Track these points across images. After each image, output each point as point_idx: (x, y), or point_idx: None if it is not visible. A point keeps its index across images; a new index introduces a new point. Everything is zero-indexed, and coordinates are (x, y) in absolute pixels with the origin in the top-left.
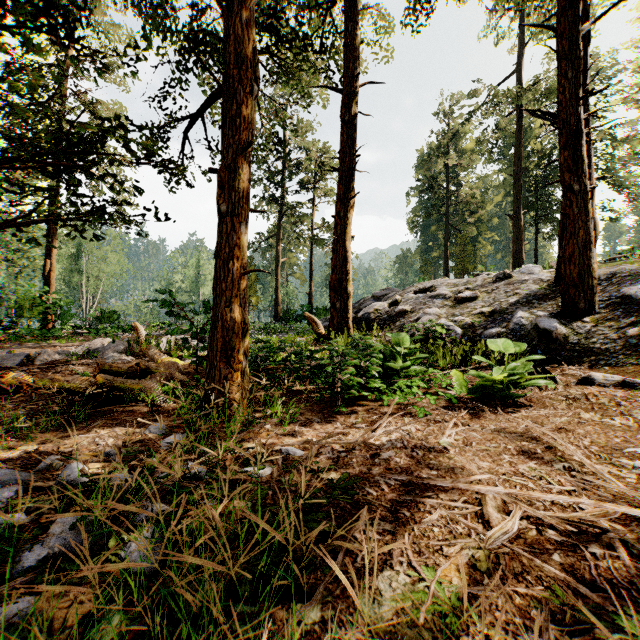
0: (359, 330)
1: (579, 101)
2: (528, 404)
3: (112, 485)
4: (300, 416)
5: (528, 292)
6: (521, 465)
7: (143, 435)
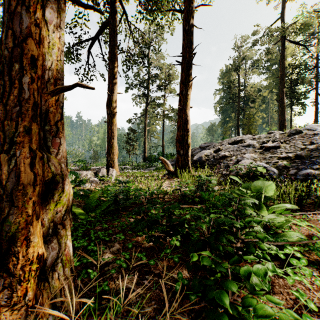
0: (195, 168)
1: None
2: None
3: None
4: None
5: None
6: None
7: None
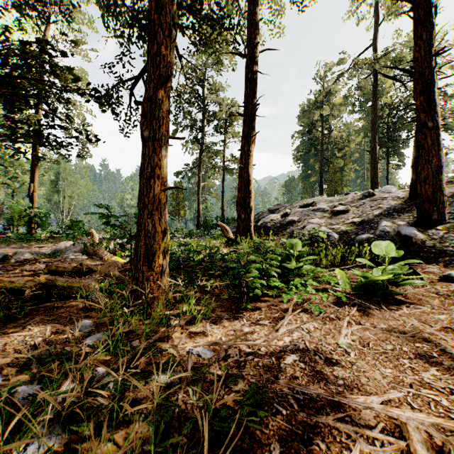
0: (259, 235)
1: (432, 57)
2: (406, 301)
3: (13, 402)
4: (211, 313)
5: (388, 206)
6: (424, 373)
7: (68, 334)
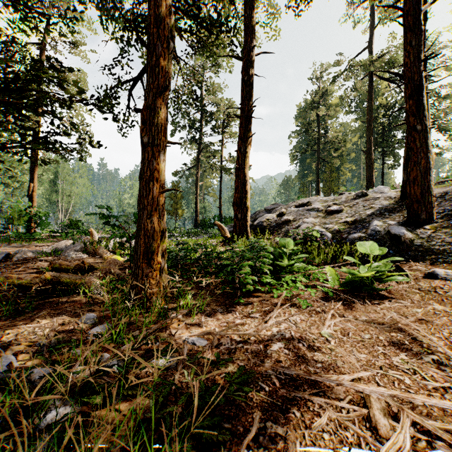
0: (255, 234)
1: (421, 62)
2: (389, 296)
3: (31, 381)
4: (206, 307)
5: (380, 206)
6: (394, 357)
7: (74, 326)
